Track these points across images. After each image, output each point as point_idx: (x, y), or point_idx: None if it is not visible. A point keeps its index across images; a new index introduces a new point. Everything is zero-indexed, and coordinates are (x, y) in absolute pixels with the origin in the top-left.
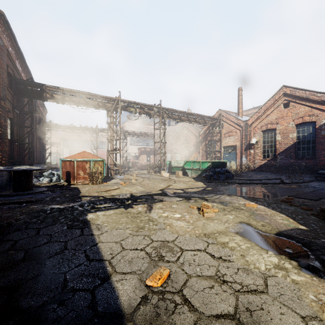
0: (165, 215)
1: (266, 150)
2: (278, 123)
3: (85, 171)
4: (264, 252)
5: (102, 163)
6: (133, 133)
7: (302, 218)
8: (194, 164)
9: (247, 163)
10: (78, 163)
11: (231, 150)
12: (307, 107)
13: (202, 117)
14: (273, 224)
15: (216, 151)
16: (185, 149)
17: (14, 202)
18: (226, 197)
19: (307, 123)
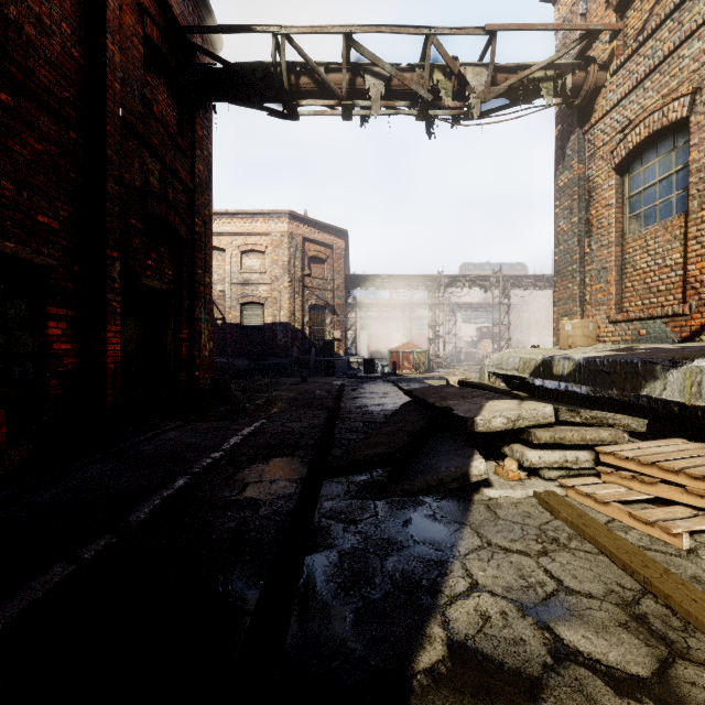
0: None
1: None
2: None
3: (409, 362)
4: None
5: (425, 354)
6: (466, 306)
7: None
8: None
9: None
10: (403, 354)
11: None
12: None
13: None
14: None
15: None
16: None
17: (377, 377)
18: None
19: None
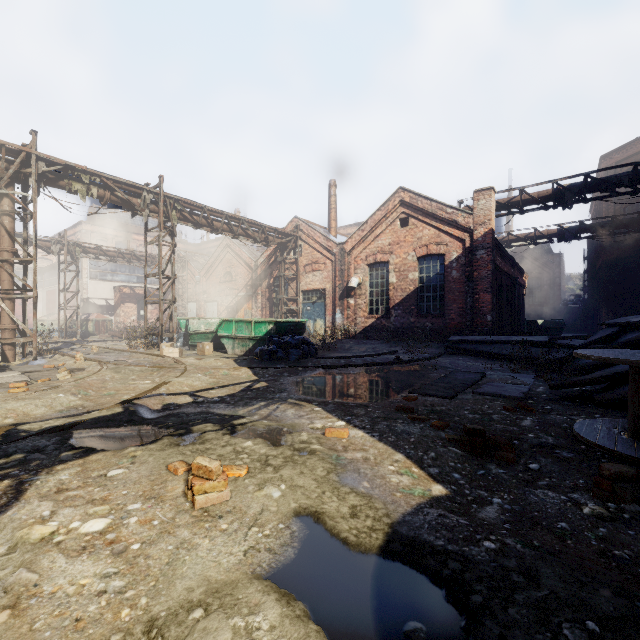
0: (47, 530)
1: (375, 300)
2: (393, 252)
3: None
4: None
5: None
6: (97, 251)
7: (435, 457)
8: (240, 327)
9: (344, 324)
10: None
11: (316, 297)
12: (434, 229)
13: (260, 227)
14: (380, 497)
15: (288, 298)
16: (227, 293)
17: None
18: (289, 411)
19: (433, 255)
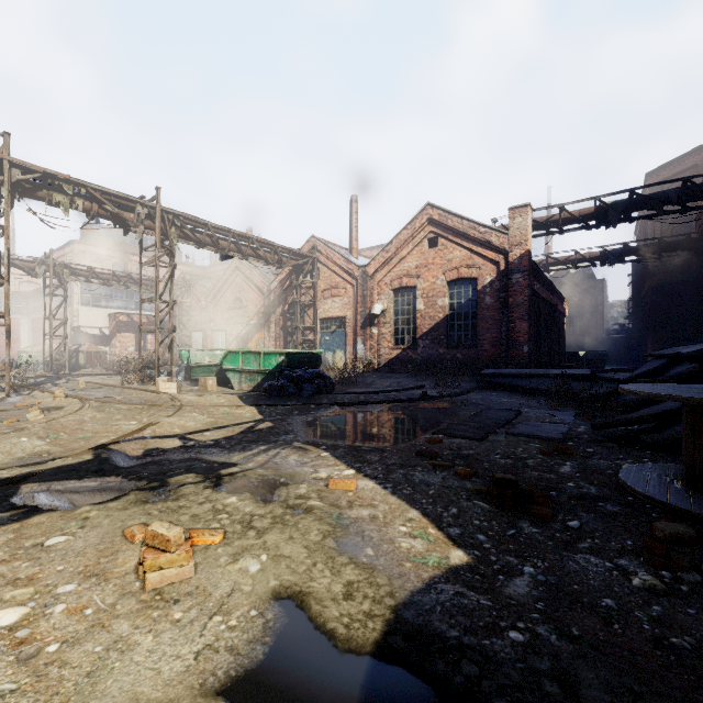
0: None
1: (401, 329)
2: (420, 275)
3: None
4: None
5: None
6: (88, 273)
7: (457, 513)
8: (247, 359)
9: (366, 356)
10: None
11: (336, 326)
12: (466, 250)
13: (273, 247)
14: (384, 569)
15: (305, 327)
16: (236, 322)
17: None
18: (291, 457)
19: (465, 280)
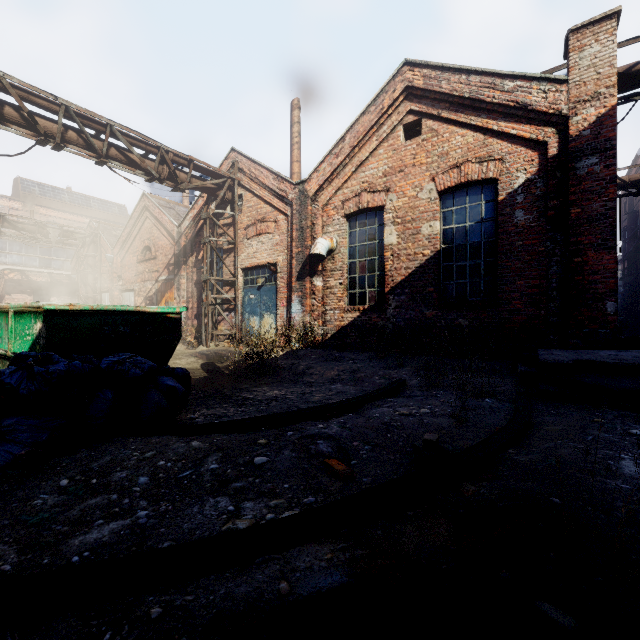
0: None
1: (358, 279)
2: (391, 188)
3: None
4: None
5: None
6: None
7: None
8: None
9: (305, 322)
10: None
11: (264, 278)
12: (474, 132)
13: (157, 150)
14: None
15: (222, 281)
16: (145, 278)
17: None
18: None
19: (472, 186)
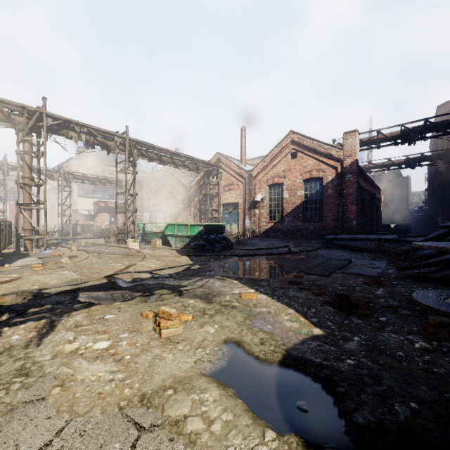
0: (74, 346)
1: (273, 210)
2: (286, 176)
3: None
4: (257, 434)
5: None
6: (83, 177)
7: (315, 312)
8: (180, 229)
9: (251, 227)
10: None
11: (232, 208)
12: (315, 160)
13: (193, 160)
14: (278, 334)
15: (213, 209)
16: (170, 206)
17: None
18: (216, 283)
19: (315, 178)
